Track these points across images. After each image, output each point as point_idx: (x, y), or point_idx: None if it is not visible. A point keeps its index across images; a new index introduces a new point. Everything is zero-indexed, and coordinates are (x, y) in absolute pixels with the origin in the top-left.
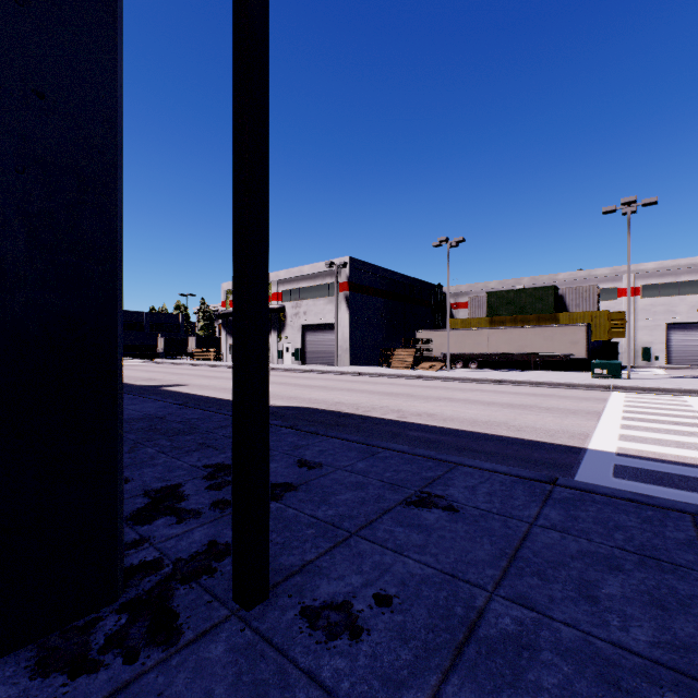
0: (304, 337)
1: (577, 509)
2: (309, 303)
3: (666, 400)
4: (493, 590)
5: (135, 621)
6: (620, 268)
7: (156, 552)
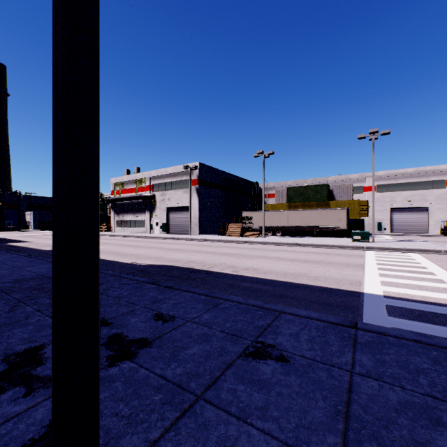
0: (168, 215)
1: (381, 353)
2: (171, 193)
3: (399, 256)
4: None
5: None
6: (364, 174)
7: None
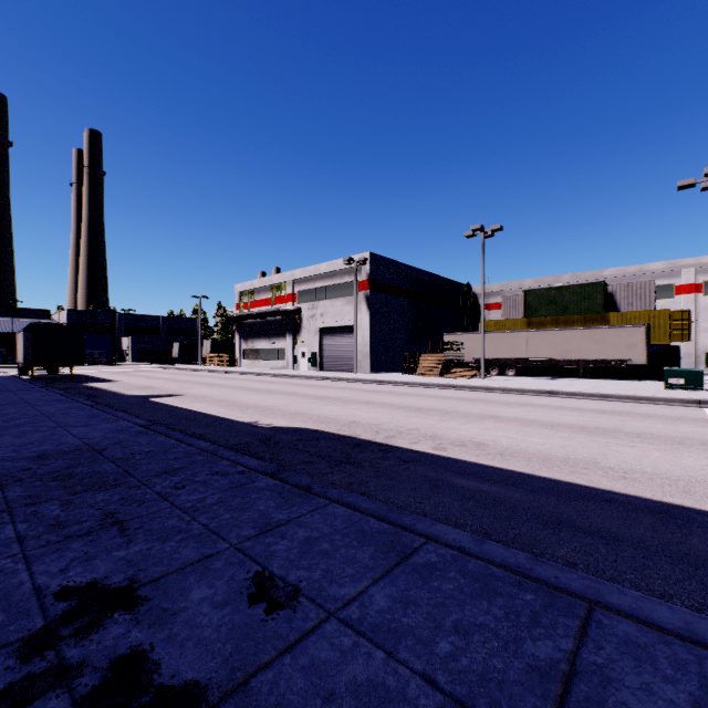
0: (321, 341)
1: None
2: (326, 304)
3: None
4: None
5: None
6: (677, 262)
7: None
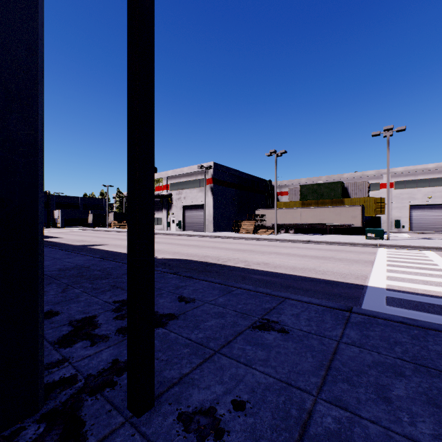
0: (184, 213)
1: (368, 330)
2: (187, 192)
3: (412, 253)
4: (317, 394)
5: (51, 429)
6: (381, 171)
7: (73, 369)
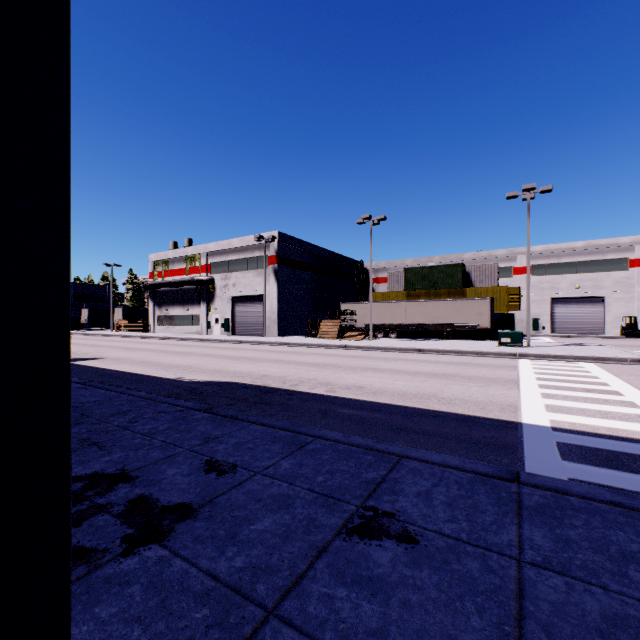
0: (234, 308)
1: (562, 525)
2: (238, 275)
3: (567, 367)
4: None
5: None
6: (514, 250)
7: None
